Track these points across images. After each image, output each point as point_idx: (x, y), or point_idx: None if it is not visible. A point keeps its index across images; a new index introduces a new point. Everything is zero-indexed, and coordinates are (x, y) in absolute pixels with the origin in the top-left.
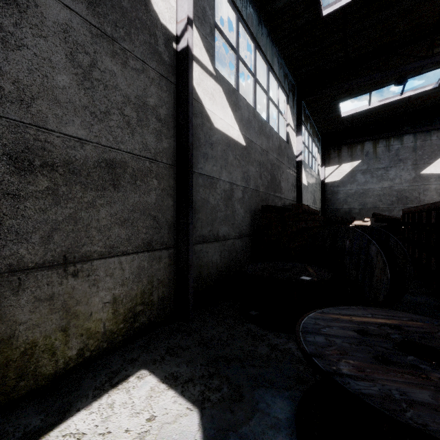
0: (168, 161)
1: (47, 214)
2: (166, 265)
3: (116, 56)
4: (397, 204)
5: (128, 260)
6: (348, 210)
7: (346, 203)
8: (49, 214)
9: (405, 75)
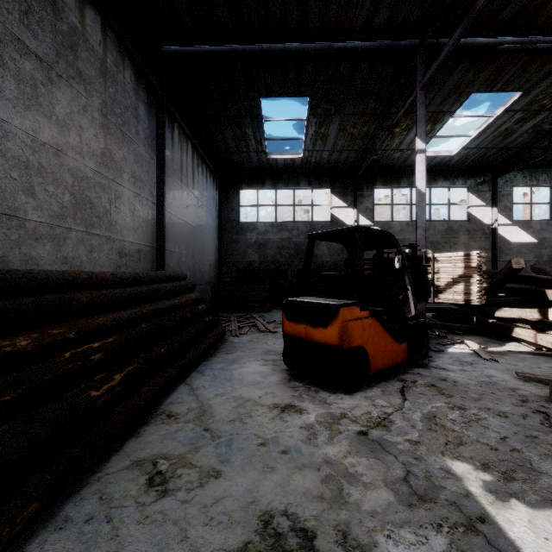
0: (488, 260)
1: None
2: None
3: (473, 241)
4: None
5: None
6: None
7: None
8: None
9: None
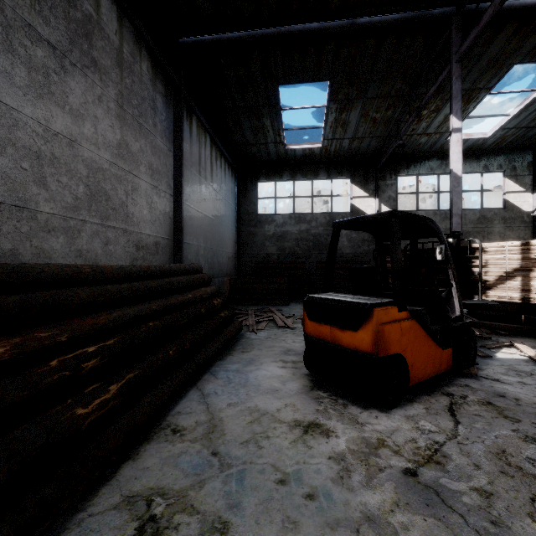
0: None
1: None
2: None
3: (510, 230)
4: None
5: None
6: None
7: None
8: None
9: None
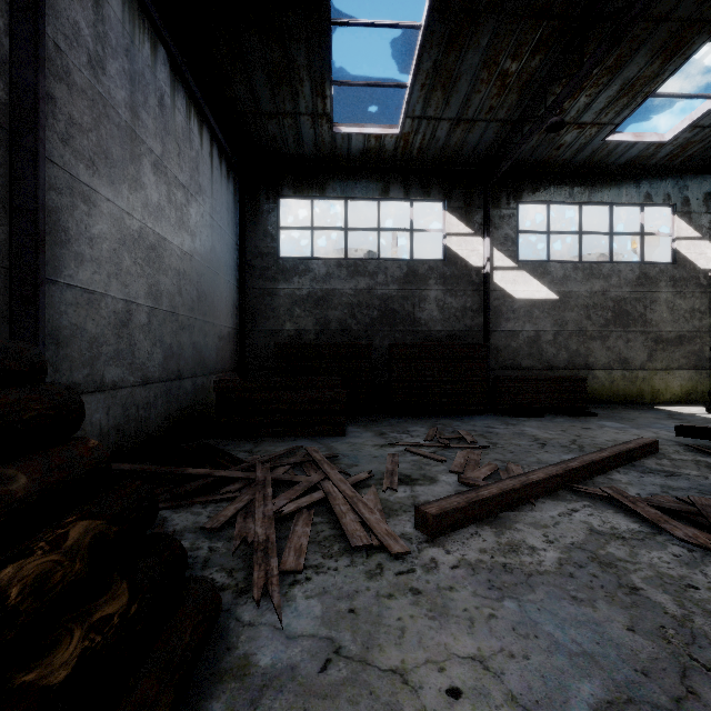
0: (706, 330)
1: (661, 355)
2: (704, 377)
3: (681, 297)
4: None
5: (686, 372)
6: None
7: None
8: (662, 355)
9: None
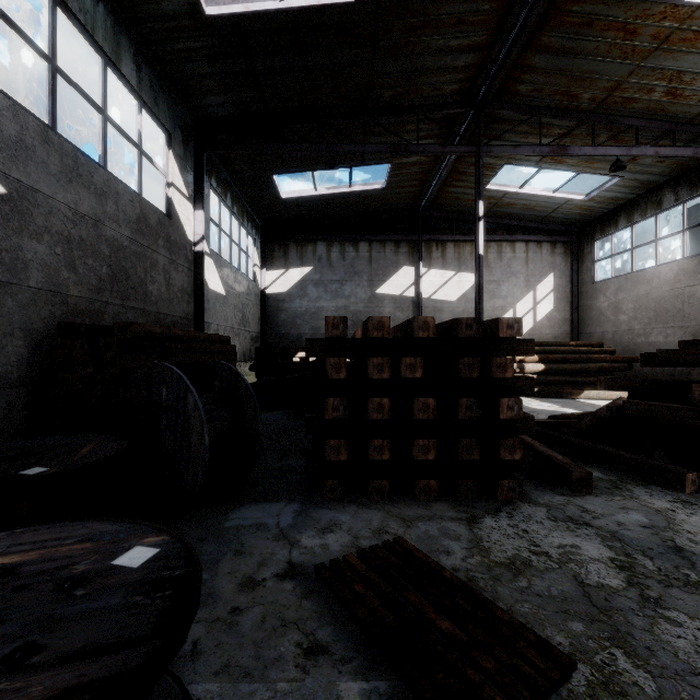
0: None
1: None
2: None
3: None
4: (353, 330)
5: None
6: (298, 337)
7: (295, 326)
8: None
9: (349, 162)
